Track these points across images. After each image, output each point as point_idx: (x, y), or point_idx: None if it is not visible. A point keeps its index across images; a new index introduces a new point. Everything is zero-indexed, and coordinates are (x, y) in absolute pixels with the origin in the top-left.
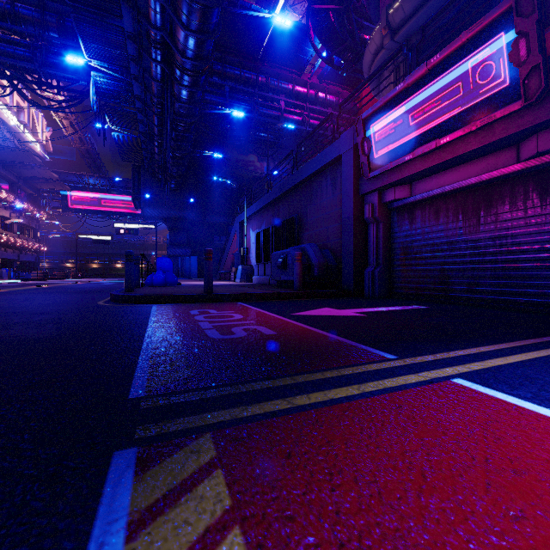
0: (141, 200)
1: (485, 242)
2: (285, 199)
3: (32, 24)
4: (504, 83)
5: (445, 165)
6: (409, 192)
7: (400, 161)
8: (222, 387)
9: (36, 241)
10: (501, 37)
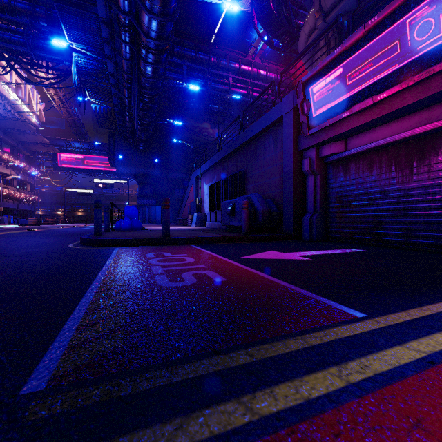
0: (115, 160)
1: (418, 191)
2: (233, 157)
3: (25, 15)
4: None
5: (380, 121)
6: (344, 147)
7: (338, 118)
8: (155, 369)
9: (32, 193)
10: None
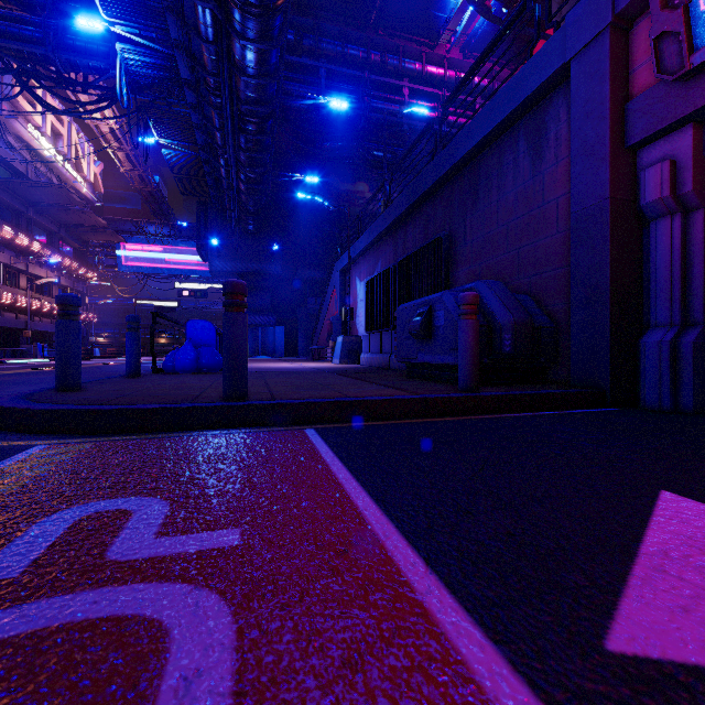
0: (208, 249)
1: None
2: (418, 215)
3: None
4: None
5: None
6: None
7: None
8: None
9: (83, 308)
10: None
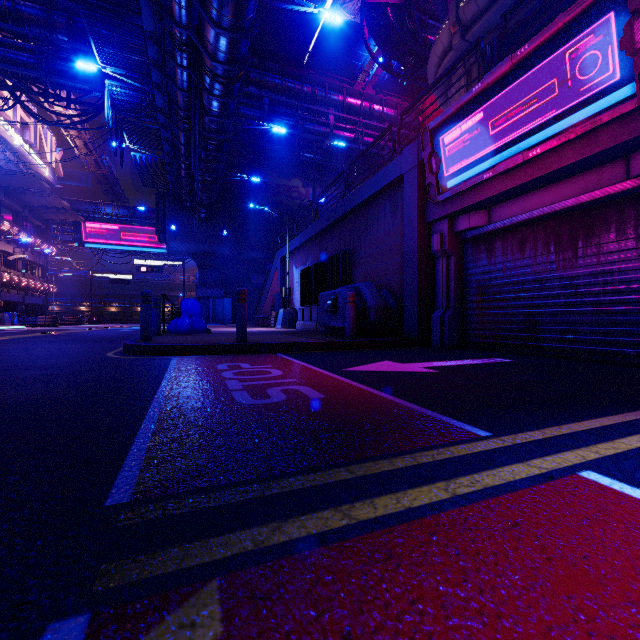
0: (166, 232)
1: (585, 280)
2: (335, 230)
3: (37, 25)
4: (612, 78)
5: (533, 184)
6: (487, 219)
7: (477, 179)
8: (245, 485)
9: (44, 280)
10: (609, 19)
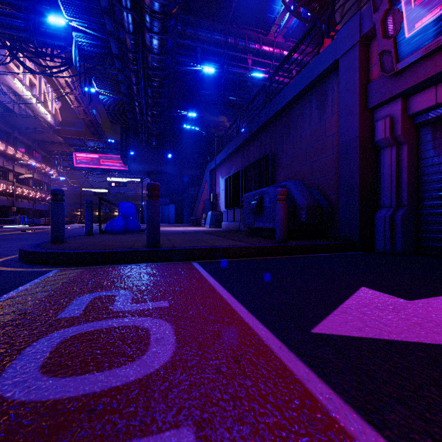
0: (127, 157)
1: None
2: (256, 140)
3: None
4: None
5: None
6: None
7: None
8: None
9: (48, 193)
10: None
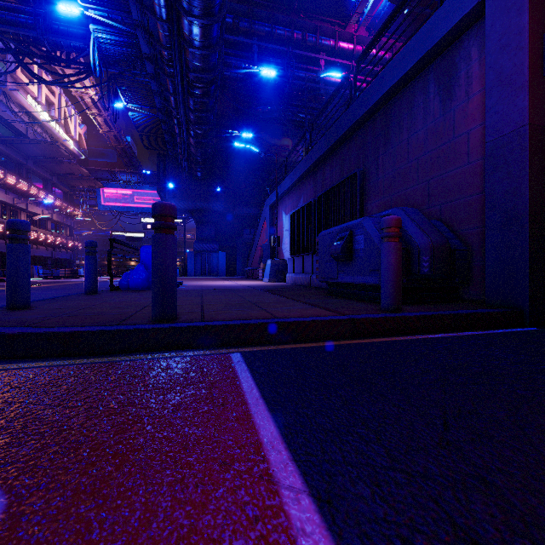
0: (166, 191)
1: None
2: (335, 156)
3: None
4: None
5: None
6: None
7: None
8: None
9: (71, 238)
10: None
